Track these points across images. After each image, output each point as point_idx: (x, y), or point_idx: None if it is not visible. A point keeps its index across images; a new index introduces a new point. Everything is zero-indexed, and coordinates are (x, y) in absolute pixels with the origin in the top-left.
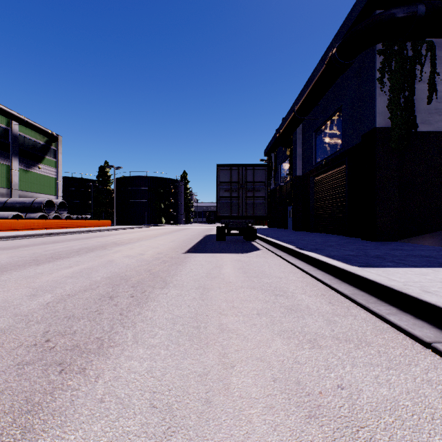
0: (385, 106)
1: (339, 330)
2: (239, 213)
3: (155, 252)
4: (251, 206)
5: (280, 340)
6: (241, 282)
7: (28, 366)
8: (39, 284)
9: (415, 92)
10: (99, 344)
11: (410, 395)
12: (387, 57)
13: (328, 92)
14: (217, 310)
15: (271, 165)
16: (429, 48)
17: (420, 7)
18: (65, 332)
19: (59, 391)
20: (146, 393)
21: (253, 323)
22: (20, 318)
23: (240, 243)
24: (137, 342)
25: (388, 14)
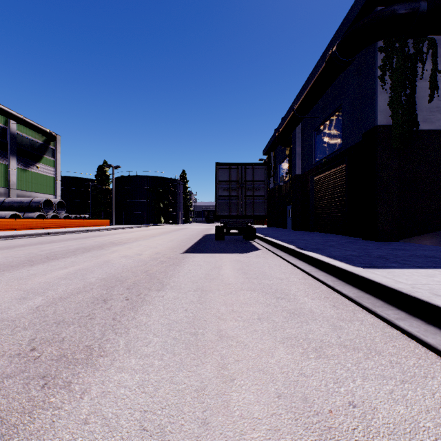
0: (386, 104)
1: (346, 337)
2: (239, 213)
3: (152, 252)
4: (250, 206)
5: (284, 349)
6: (241, 284)
7: (8, 379)
8: (31, 286)
9: (416, 90)
10: (88, 353)
11: (430, 414)
12: (388, 54)
13: (328, 90)
14: (215, 314)
15: (270, 164)
16: (431, 46)
17: (422, 4)
18: (52, 339)
19: (39, 410)
20: (136, 412)
21: (253, 329)
22: (6, 323)
23: (239, 243)
24: (129, 351)
25: (389, 10)
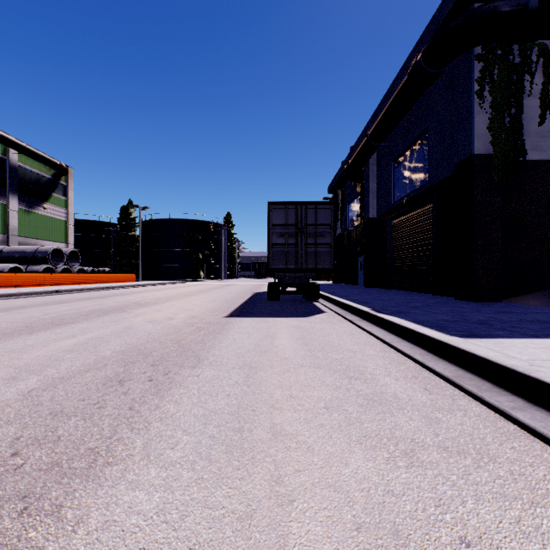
0: (485, 127)
1: (446, 434)
2: (298, 265)
3: (187, 315)
4: (312, 256)
5: (362, 453)
6: (301, 359)
7: None
8: (25, 362)
9: (523, 110)
10: (91, 459)
11: None
12: (487, 64)
13: (410, 111)
14: (268, 401)
15: (337, 205)
16: (542, 53)
17: None
18: (44, 439)
19: None
20: None
21: (319, 423)
22: None
23: (299, 303)
24: (148, 456)
25: (490, 7)
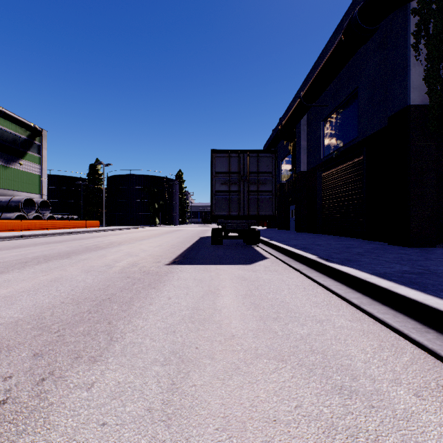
0: (420, 79)
1: None
2: (240, 212)
3: (129, 263)
4: (254, 203)
5: None
6: (253, 337)
7: None
8: None
9: None
10: None
11: None
12: (423, 18)
13: (340, 74)
14: None
15: None
16: None
17: None
18: None
19: None
20: None
21: None
22: None
23: (240, 248)
24: None
25: None
